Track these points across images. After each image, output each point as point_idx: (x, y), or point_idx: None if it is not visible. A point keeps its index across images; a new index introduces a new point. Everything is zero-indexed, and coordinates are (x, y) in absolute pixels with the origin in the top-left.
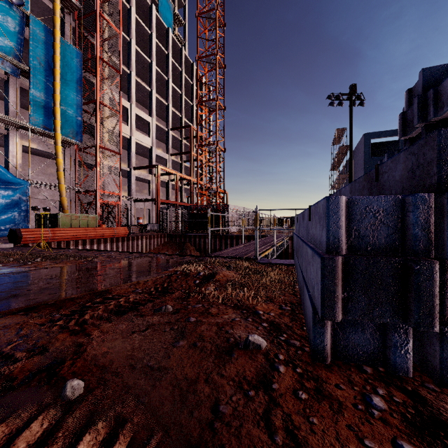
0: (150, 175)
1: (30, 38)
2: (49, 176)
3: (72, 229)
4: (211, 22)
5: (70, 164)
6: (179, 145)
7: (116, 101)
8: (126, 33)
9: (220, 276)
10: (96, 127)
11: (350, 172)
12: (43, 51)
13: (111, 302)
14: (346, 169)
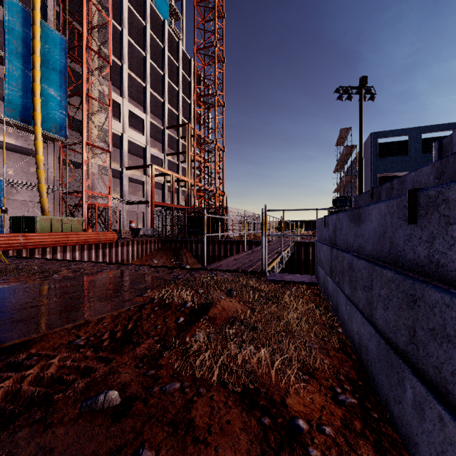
0: (145, 176)
1: (5, 18)
2: (31, 175)
3: (49, 235)
4: (209, 11)
5: (53, 162)
6: (176, 145)
7: (105, 94)
8: (118, 24)
9: (217, 310)
10: (83, 121)
11: (360, 172)
12: (21, 34)
13: (6, 380)
14: (350, 170)
